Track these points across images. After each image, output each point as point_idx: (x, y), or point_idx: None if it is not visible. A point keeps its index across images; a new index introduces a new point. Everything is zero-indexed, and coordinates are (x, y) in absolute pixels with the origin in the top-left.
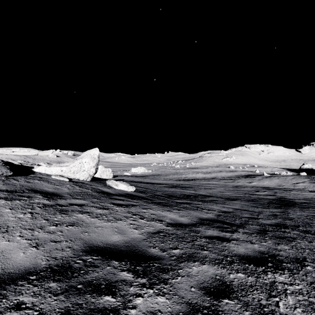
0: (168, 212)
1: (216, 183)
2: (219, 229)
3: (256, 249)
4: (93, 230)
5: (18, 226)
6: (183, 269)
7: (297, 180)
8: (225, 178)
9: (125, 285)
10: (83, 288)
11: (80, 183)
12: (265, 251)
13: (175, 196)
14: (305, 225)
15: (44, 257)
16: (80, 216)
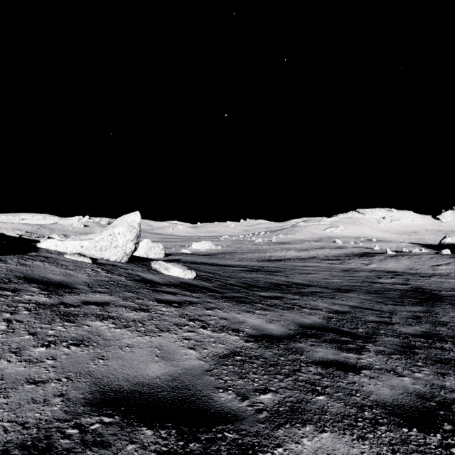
0: (247, 314)
1: (317, 265)
2: (335, 346)
3: (410, 389)
4: (115, 353)
5: None
6: (284, 446)
7: (437, 261)
8: (329, 258)
9: None
10: None
11: (109, 266)
12: (426, 393)
13: (258, 286)
14: None
15: None
16: (98, 326)
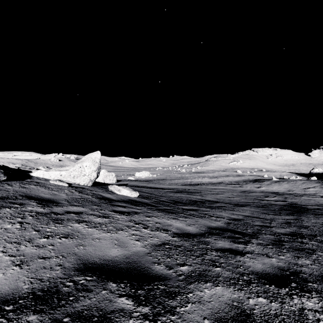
0: (173, 220)
1: (223, 188)
2: (230, 240)
3: (275, 265)
4: (89, 242)
5: (2, 239)
6: (193, 293)
7: (307, 185)
8: (232, 183)
9: (123, 317)
10: (71, 322)
11: (80, 189)
12: (285, 267)
13: (181, 202)
14: (322, 234)
15: (27, 278)
16: (77, 226)
